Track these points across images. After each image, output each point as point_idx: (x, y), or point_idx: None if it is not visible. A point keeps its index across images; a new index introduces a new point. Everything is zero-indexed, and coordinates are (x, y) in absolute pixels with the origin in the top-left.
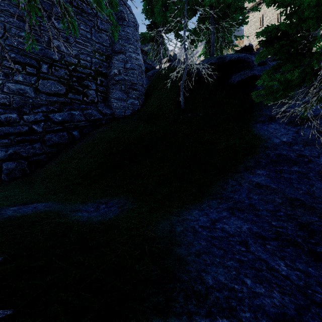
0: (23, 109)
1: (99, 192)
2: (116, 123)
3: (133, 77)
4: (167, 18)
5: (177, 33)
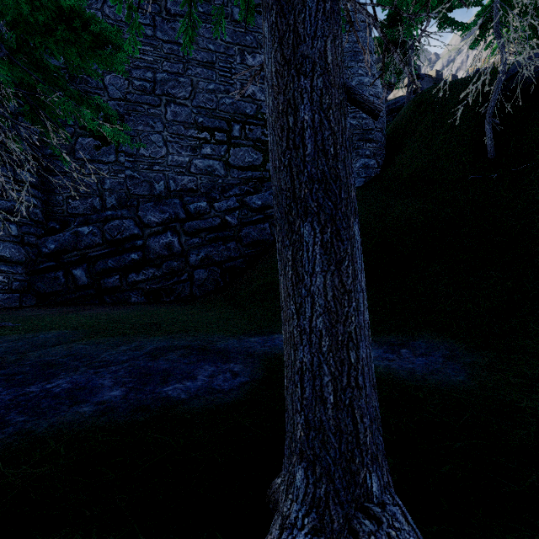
0: (212, 195)
1: None
2: None
3: (366, 119)
4: None
5: (444, 18)
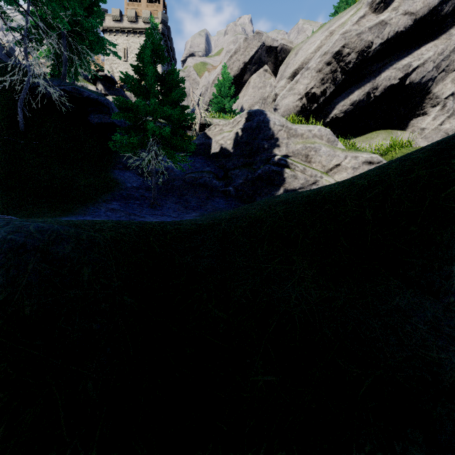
0: None
1: None
2: None
3: None
4: None
5: None
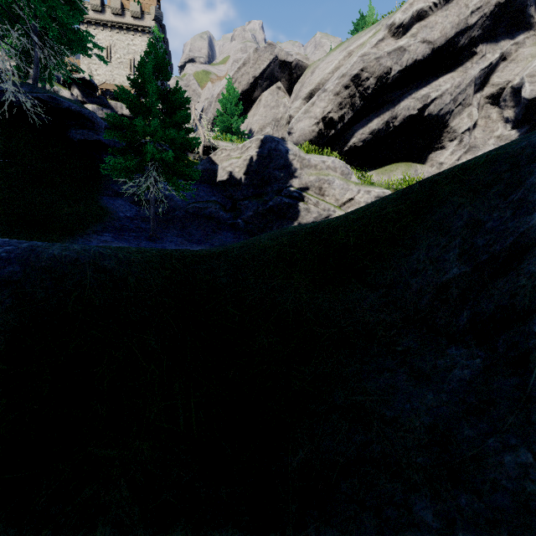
0: None
1: None
2: None
3: None
4: None
5: None
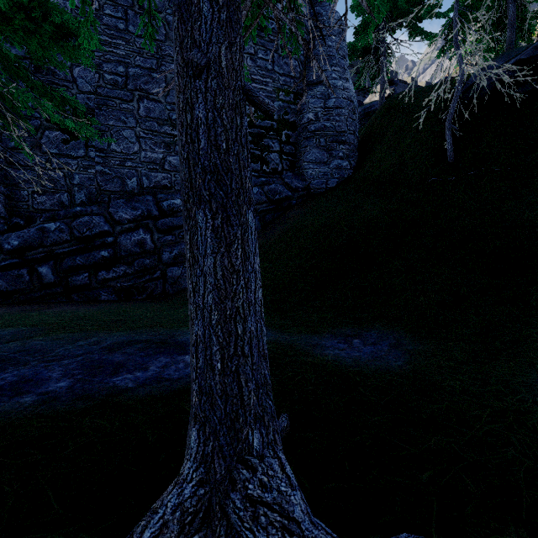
0: None
1: (328, 316)
2: (317, 202)
3: (339, 122)
4: (399, 3)
5: (414, 27)
